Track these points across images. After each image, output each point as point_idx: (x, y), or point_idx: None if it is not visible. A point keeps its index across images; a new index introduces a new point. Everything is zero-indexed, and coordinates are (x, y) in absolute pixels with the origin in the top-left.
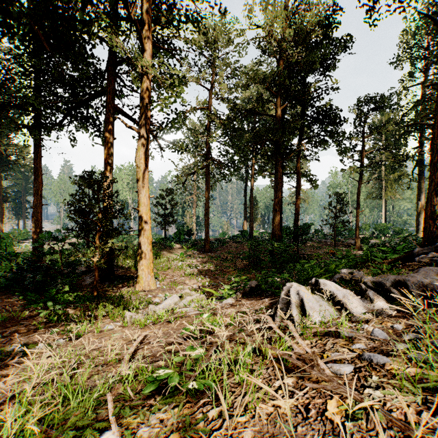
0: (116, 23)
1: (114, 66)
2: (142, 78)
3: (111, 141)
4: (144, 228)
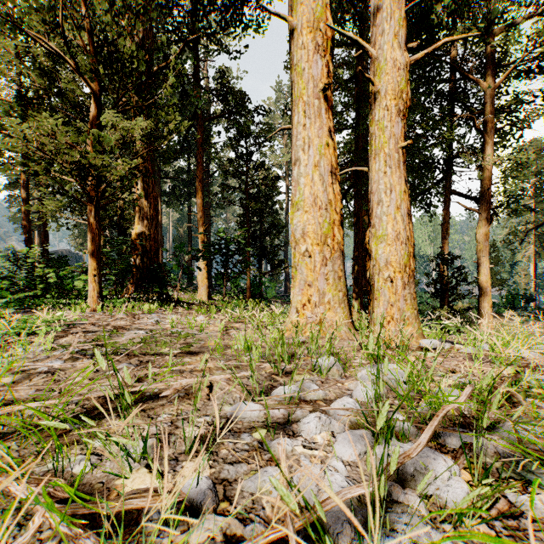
0: (452, 123)
1: (451, 160)
2: (482, 167)
3: (448, 220)
4: (483, 293)
